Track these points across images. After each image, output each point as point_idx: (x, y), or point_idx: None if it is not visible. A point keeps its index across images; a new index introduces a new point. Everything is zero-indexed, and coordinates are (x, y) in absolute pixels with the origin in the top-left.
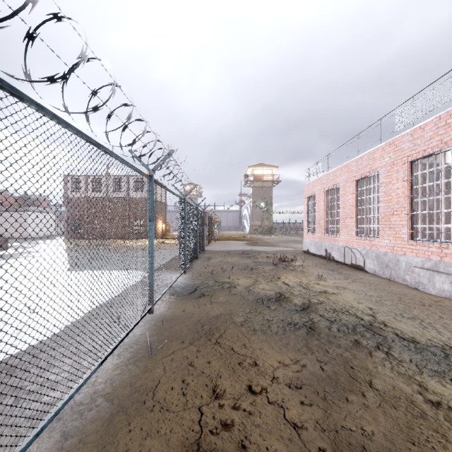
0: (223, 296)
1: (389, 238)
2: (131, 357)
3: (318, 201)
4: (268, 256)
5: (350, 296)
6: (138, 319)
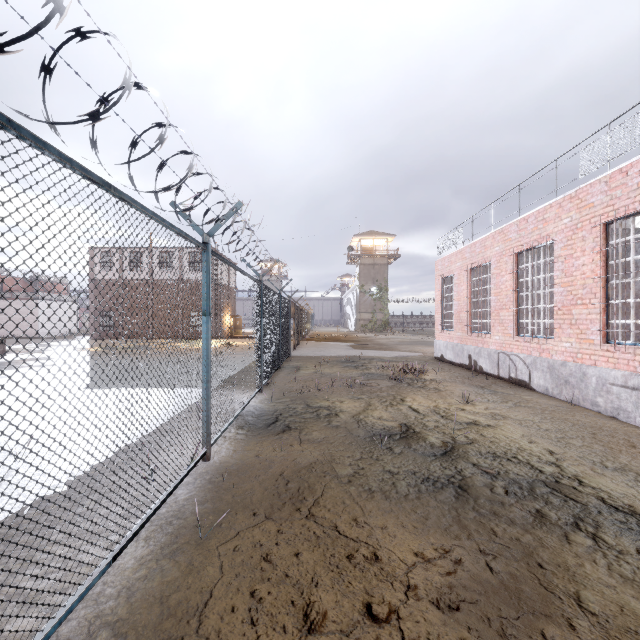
0: (319, 431)
1: (570, 340)
2: (167, 544)
3: (457, 285)
4: (385, 366)
5: (516, 431)
6: (183, 473)
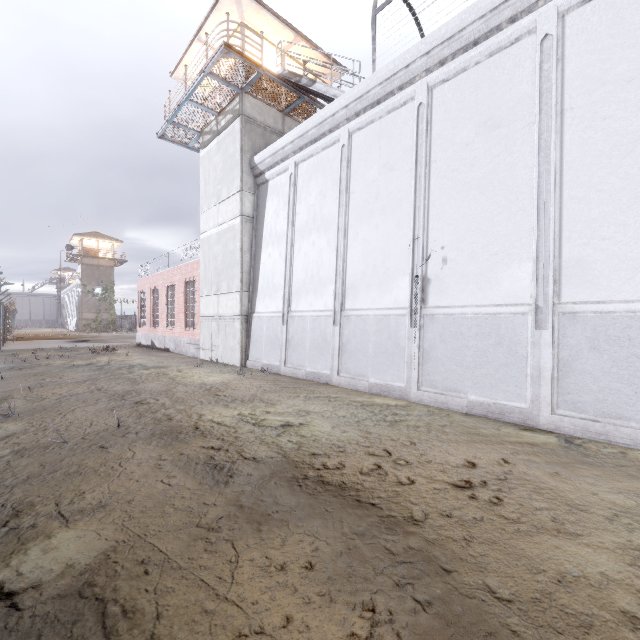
0: (42, 367)
1: (179, 327)
2: None
3: (147, 298)
4: (91, 348)
5: (138, 360)
6: None
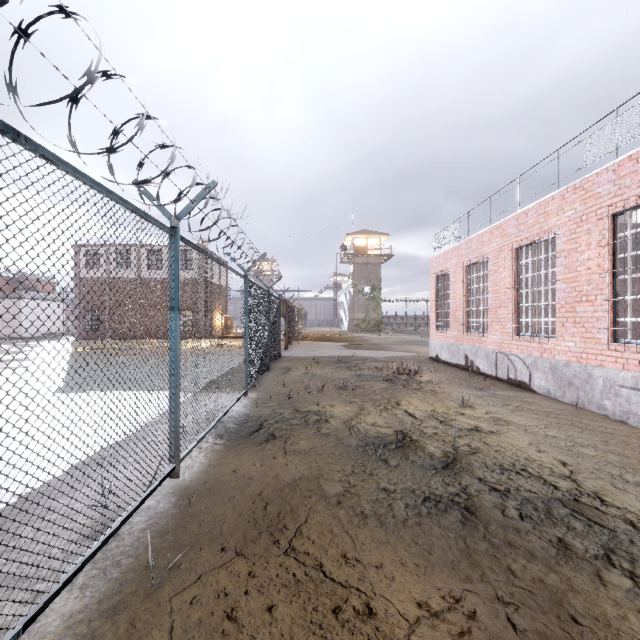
0: (307, 440)
1: (574, 339)
2: (108, 595)
3: (453, 282)
4: (379, 367)
5: (522, 439)
6: (142, 497)
